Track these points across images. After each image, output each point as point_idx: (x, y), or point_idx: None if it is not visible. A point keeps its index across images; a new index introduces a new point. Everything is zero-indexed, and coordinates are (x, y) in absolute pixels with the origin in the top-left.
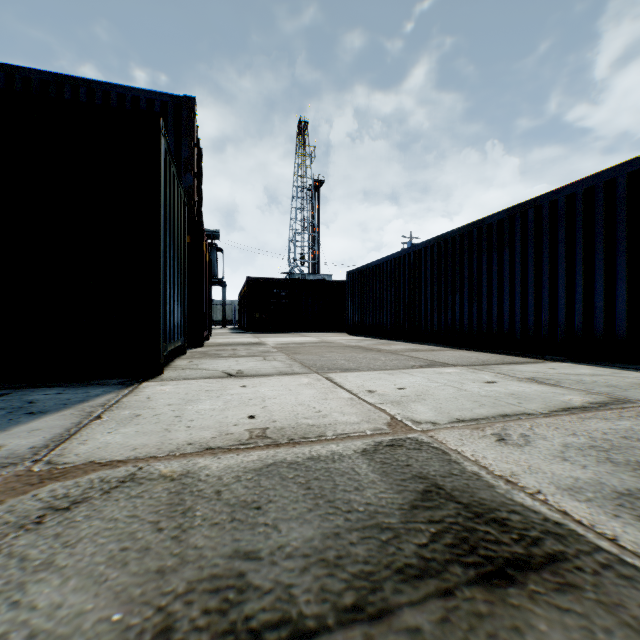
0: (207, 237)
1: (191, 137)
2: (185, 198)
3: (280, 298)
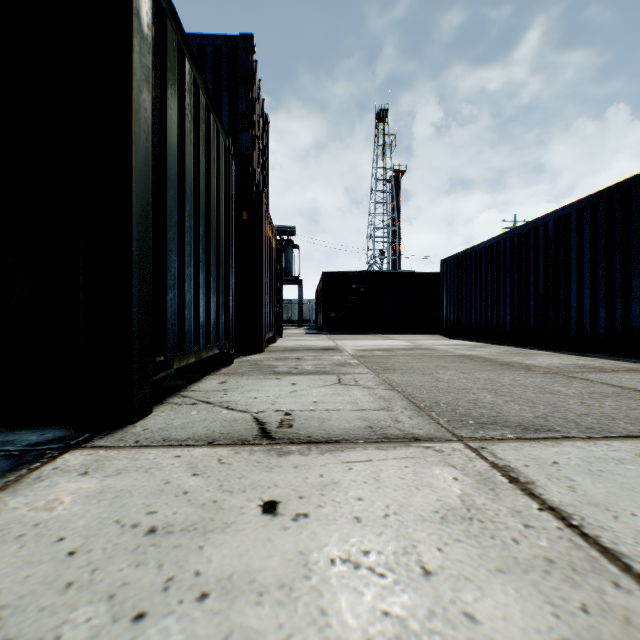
0: (283, 233)
1: (248, 86)
2: (229, 146)
3: (359, 294)
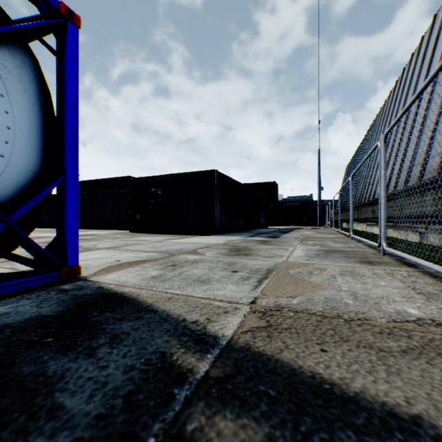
0: None
1: None
2: None
3: None
